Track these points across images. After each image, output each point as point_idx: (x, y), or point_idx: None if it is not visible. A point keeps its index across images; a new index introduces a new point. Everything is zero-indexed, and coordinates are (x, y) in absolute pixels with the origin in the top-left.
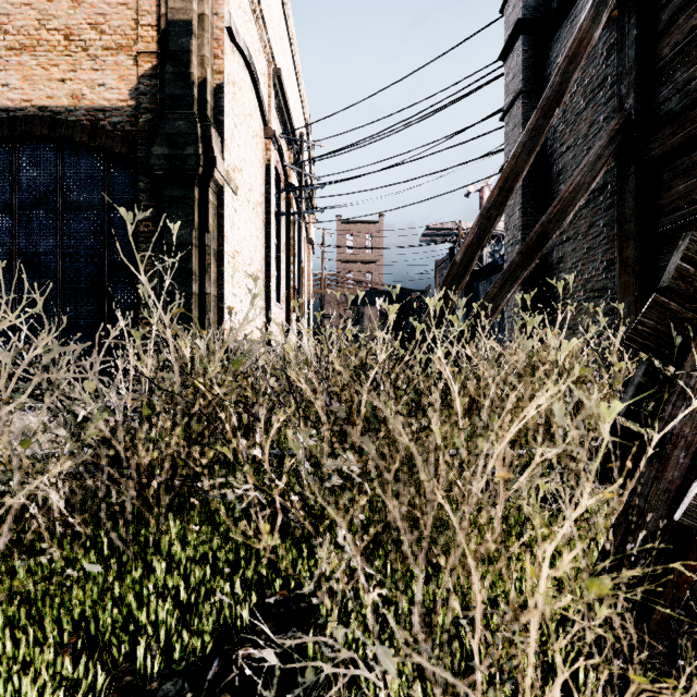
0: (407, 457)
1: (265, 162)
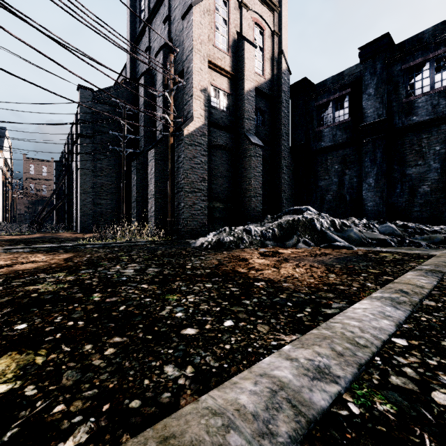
0: None
1: (2, 181)
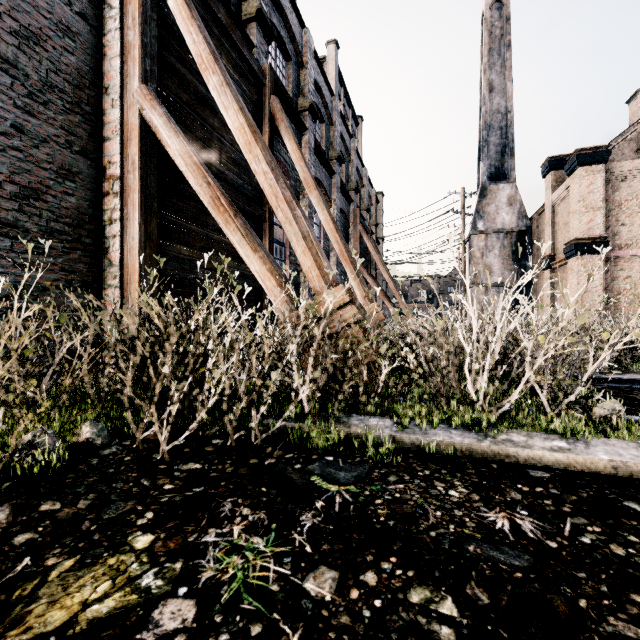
0: (407, 362)
1: None
